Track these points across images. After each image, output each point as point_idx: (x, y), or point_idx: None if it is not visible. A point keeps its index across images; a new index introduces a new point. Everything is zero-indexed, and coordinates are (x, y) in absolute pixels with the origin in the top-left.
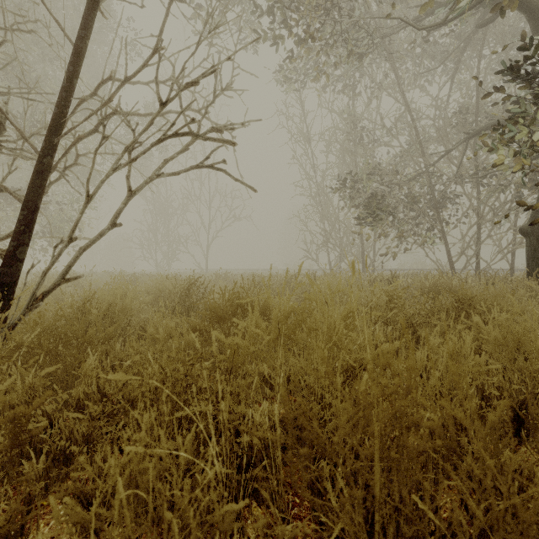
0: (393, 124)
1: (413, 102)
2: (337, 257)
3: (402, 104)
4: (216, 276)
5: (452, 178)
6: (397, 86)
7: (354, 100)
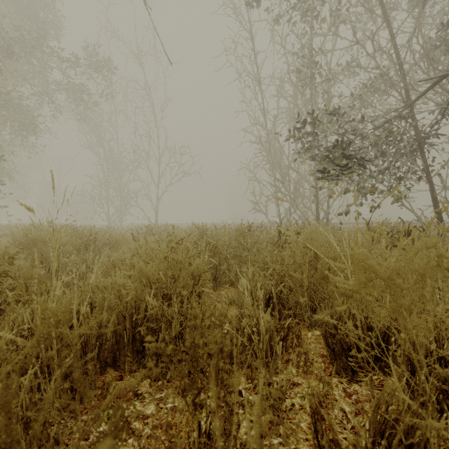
0: (369, 39)
1: (389, 18)
2: (287, 209)
3: (379, 15)
4: (146, 229)
5: (445, 104)
6: (367, 3)
7: (316, 21)
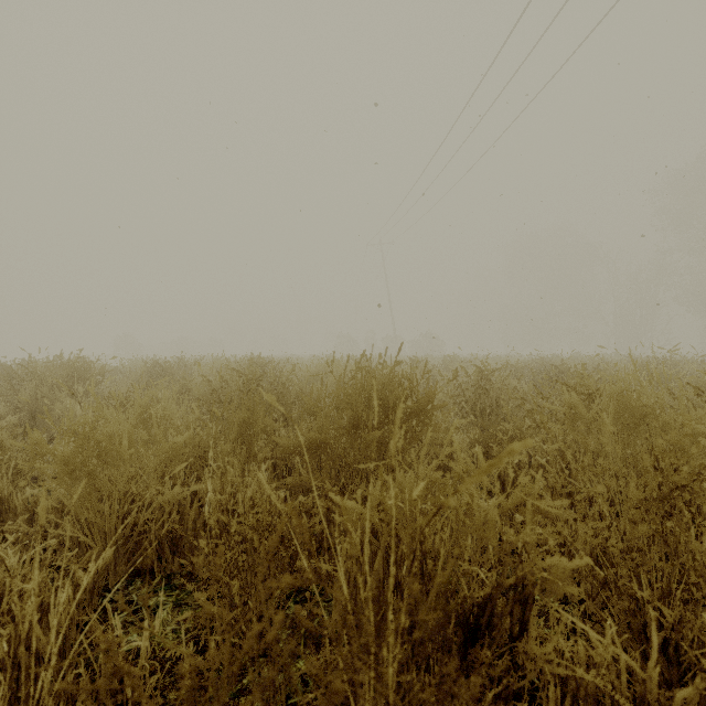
0: None
1: None
2: None
3: None
4: None
5: None
6: None
7: None
